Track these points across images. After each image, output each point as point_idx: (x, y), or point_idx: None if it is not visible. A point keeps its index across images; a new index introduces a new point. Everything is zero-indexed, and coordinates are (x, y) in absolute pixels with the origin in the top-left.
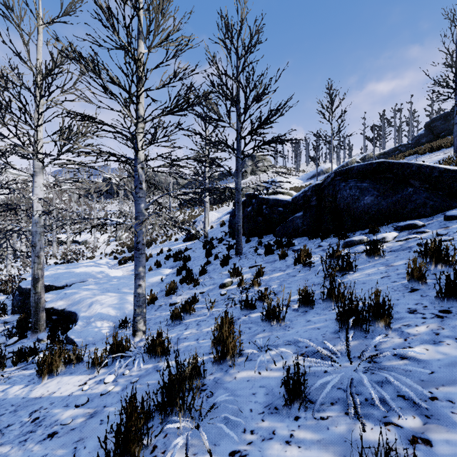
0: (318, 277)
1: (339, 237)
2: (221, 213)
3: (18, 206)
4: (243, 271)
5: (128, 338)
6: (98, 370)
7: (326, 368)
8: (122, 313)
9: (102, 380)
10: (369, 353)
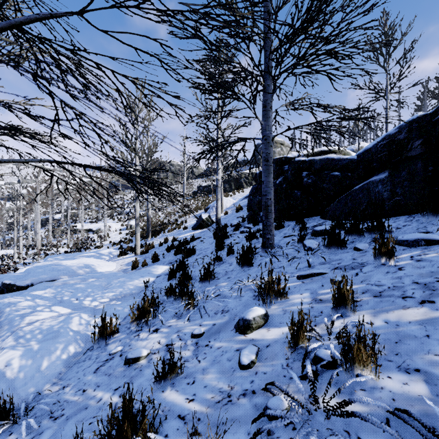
0: None
1: None
2: (237, 199)
3: None
4: (287, 285)
5: None
6: None
7: None
8: (33, 368)
9: None
10: None
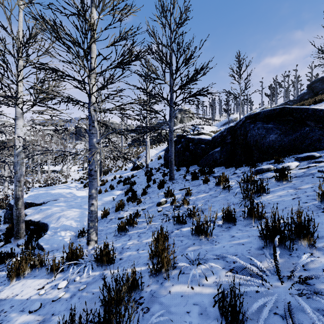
0: (236, 198)
1: (250, 166)
2: (158, 150)
3: (4, 143)
4: (175, 193)
5: (83, 245)
6: (55, 276)
7: (259, 290)
8: (81, 224)
9: (57, 285)
10: (298, 272)
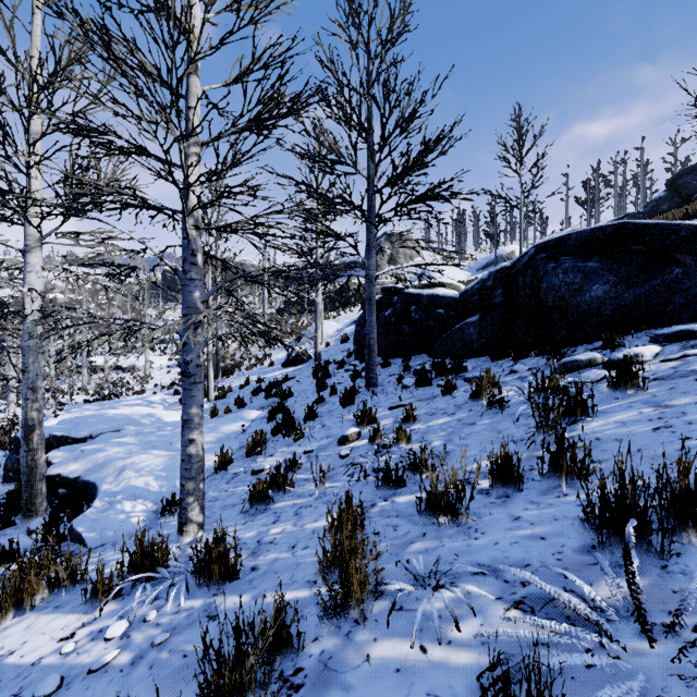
0: (518, 427)
1: (547, 356)
2: (343, 323)
3: (2, 305)
4: (380, 415)
5: (172, 534)
6: (101, 608)
7: (597, 662)
8: (170, 486)
9: (104, 630)
10: (691, 615)
